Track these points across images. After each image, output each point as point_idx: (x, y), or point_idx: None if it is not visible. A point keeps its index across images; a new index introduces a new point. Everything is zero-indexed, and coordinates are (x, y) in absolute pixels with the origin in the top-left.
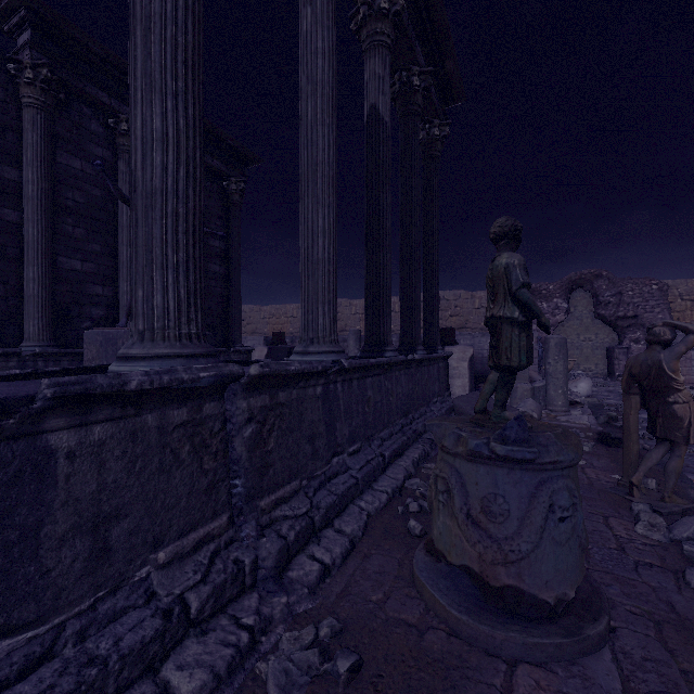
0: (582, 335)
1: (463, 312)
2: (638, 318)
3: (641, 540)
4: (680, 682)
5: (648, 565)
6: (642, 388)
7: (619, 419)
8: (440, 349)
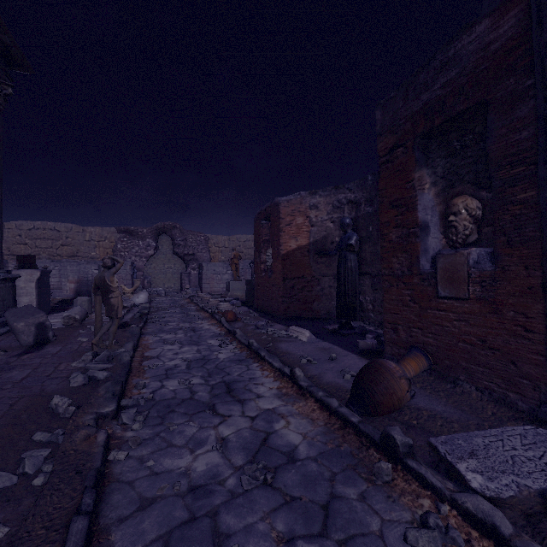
0: (167, 265)
1: (75, 243)
2: (195, 255)
3: (70, 369)
4: (0, 414)
5: (57, 378)
6: (101, 292)
7: (152, 314)
8: (3, 272)
